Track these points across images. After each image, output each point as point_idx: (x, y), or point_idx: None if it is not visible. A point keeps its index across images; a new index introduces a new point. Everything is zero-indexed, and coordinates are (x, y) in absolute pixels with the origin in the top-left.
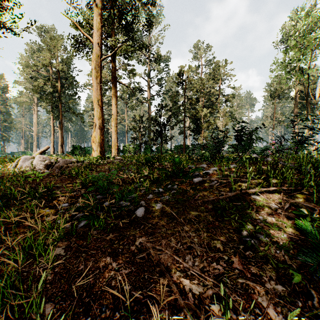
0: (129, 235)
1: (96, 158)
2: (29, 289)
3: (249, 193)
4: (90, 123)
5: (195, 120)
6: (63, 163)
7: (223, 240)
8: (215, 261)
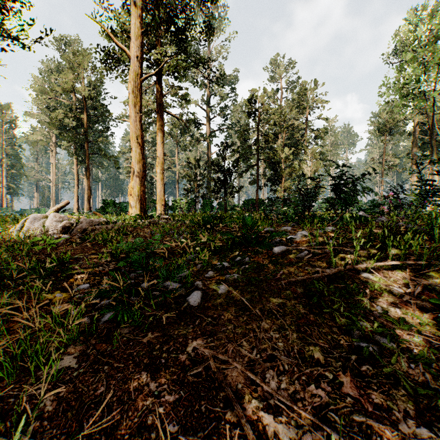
0: (177, 335)
1: (135, 218)
2: (15, 428)
3: (357, 269)
4: (128, 170)
5: (272, 165)
6: (88, 224)
7: (323, 345)
8: (313, 382)
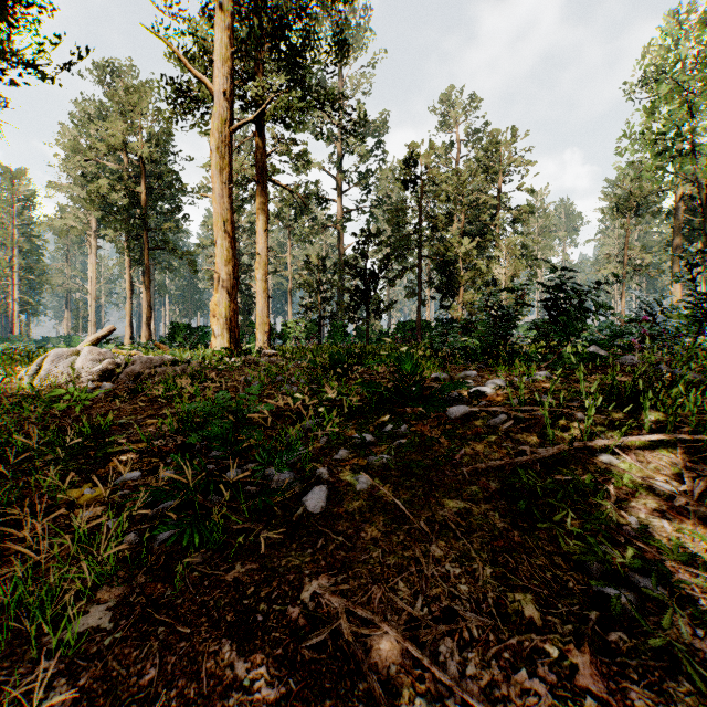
0: (285, 568)
1: (220, 354)
2: None
3: (590, 447)
4: (211, 274)
5: (444, 266)
6: (144, 365)
7: (538, 590)
8: (523, 664)
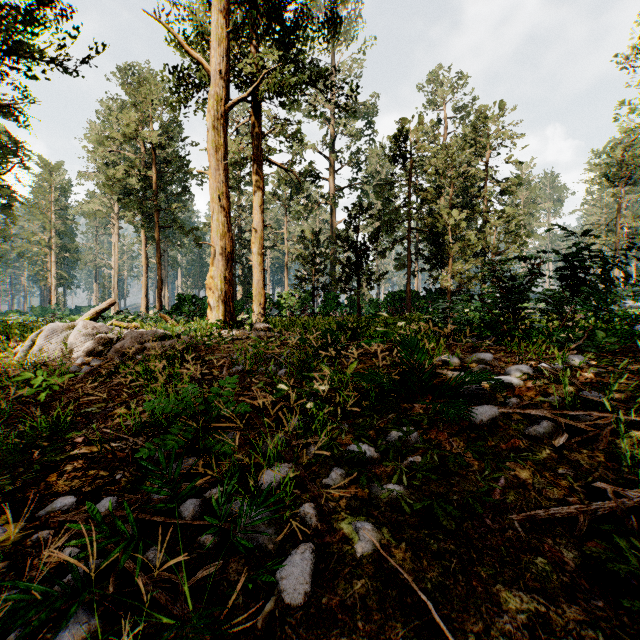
0: None
1: (215, 326)
2: None
3: None
4: None
5: (433, 237)
6: (134, 340)
7: None
8: None
